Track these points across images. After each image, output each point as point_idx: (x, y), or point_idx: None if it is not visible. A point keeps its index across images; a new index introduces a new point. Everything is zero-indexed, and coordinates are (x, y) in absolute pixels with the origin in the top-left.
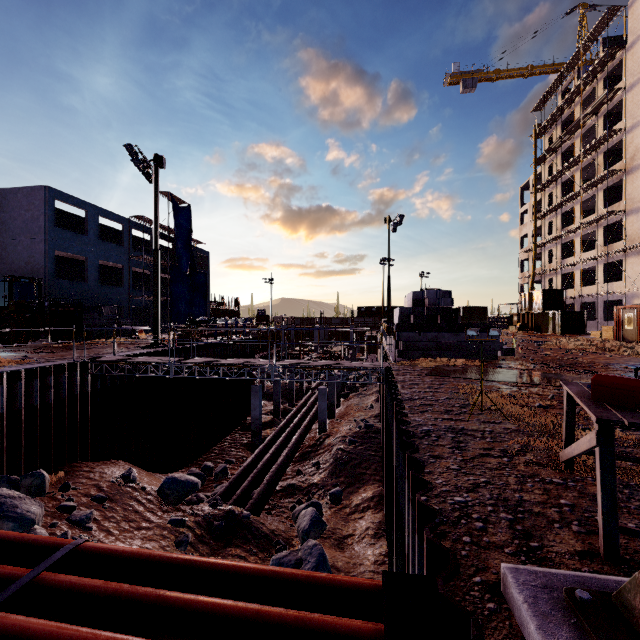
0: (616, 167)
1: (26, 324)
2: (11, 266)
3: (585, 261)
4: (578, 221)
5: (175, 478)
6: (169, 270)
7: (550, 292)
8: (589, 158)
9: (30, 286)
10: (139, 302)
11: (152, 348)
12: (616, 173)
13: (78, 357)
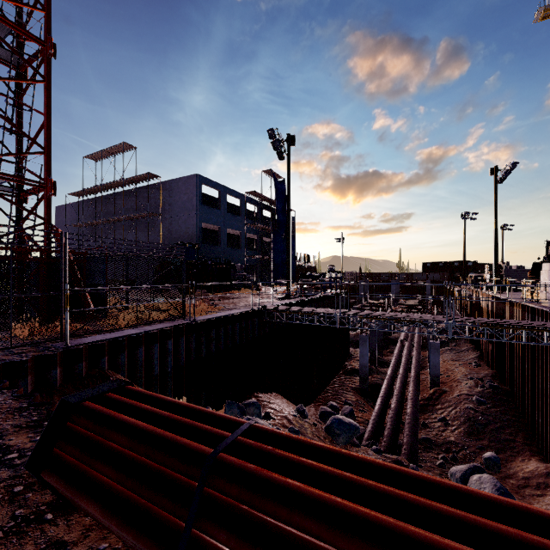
0: None
1: (195, 278)
2: (174, 236)
3: None
4: None
5: (340, 419)
6: (269, 234)
7: None
8: None
9: (191, 250)
10: (250, 261)
11: (288, 299)
12: None
13: (245, 305)
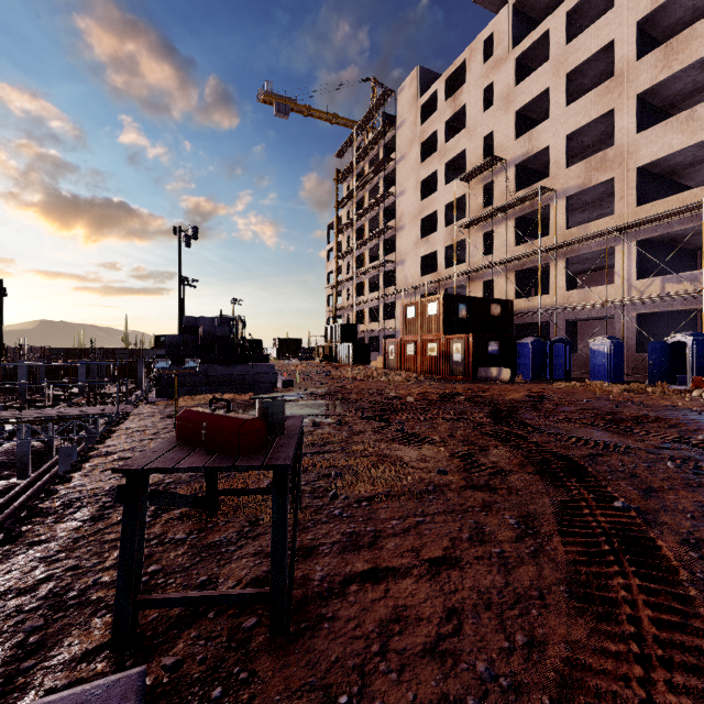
0: (391, 224)
1: None
2: None
3: (371, 300)
4: (366, 265)
5: None
6: None
7: (346, 326)
8: (374, 212)
9: None
10: None
11: None
12: (390, 229)
13: None
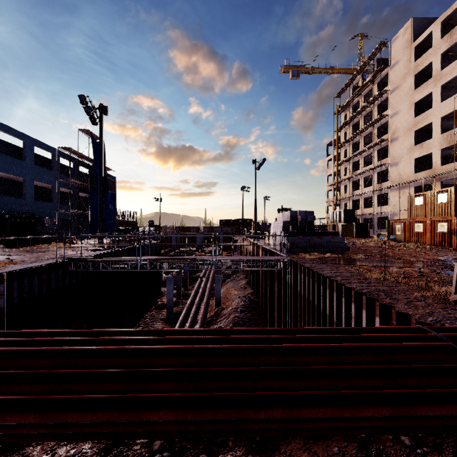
0: (384, 137)
1: None
2: None
3: (367, 193)
4: (363, 168)
5: None
6: (87, 190)
7: (348, 211)
8: (369, 130)
9: None
10: (65, 215)
11: (100, 250)
12: (385, 141)
13: (50, 258)
